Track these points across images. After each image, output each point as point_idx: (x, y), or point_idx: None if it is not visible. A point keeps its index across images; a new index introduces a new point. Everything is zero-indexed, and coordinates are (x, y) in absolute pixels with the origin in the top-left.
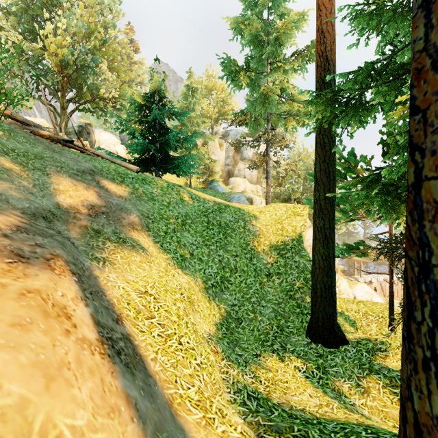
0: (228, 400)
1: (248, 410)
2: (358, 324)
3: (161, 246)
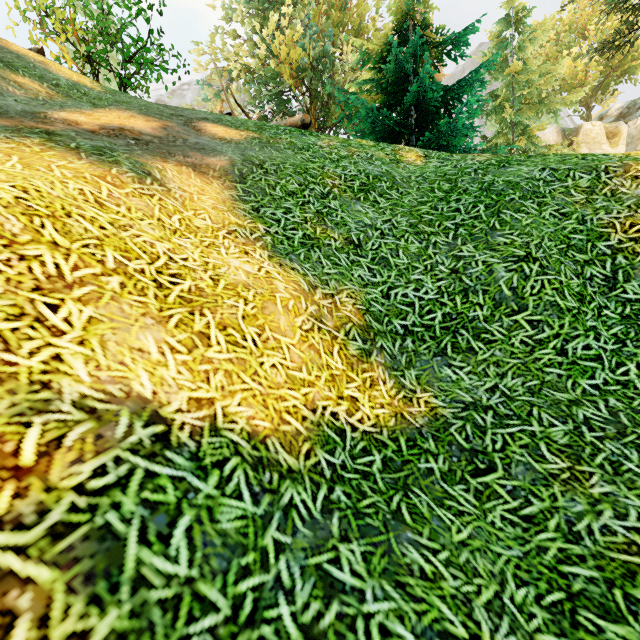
0: None
1: None
2: None
3: (252, 209)
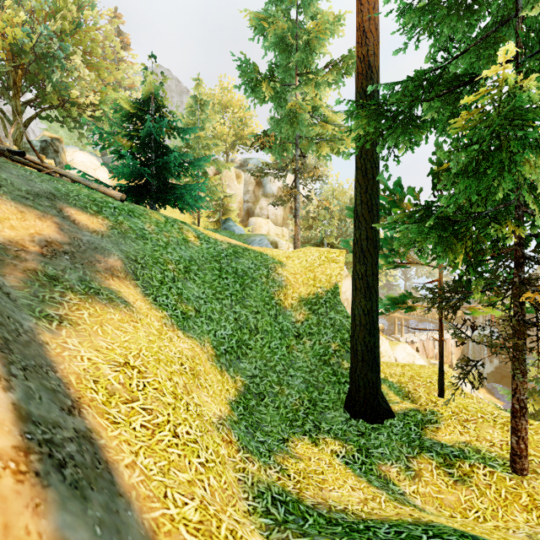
0: (246, 511)
1: (273, 521)
2: (404, 391)
3: (154, 300)
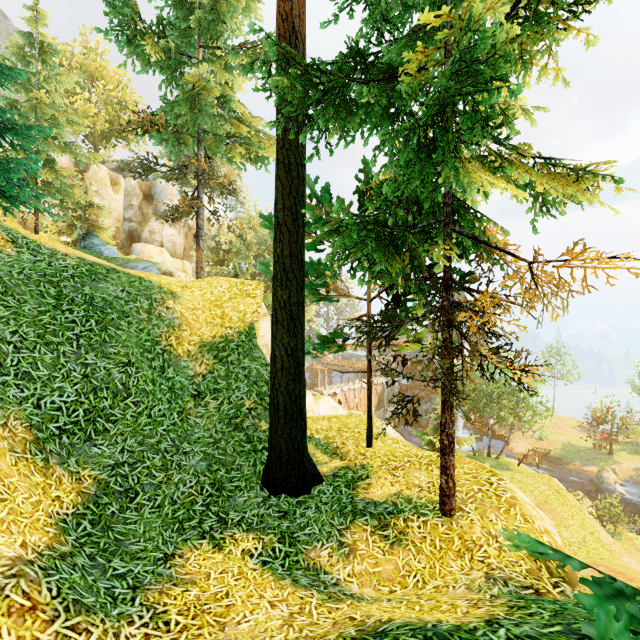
0: None
1: None
2: (332, 448)
3: None
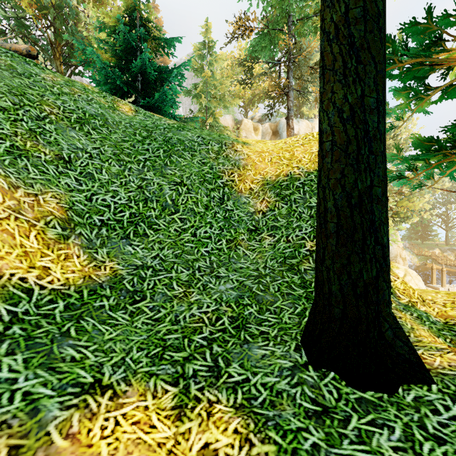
0: None
1: None
2: (455, 331)
3: None
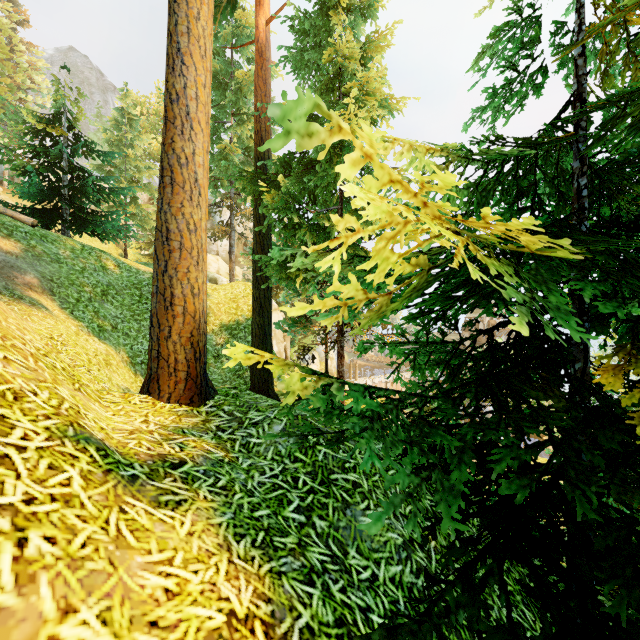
0: None
1: None
2: None
3: (71, 313)
